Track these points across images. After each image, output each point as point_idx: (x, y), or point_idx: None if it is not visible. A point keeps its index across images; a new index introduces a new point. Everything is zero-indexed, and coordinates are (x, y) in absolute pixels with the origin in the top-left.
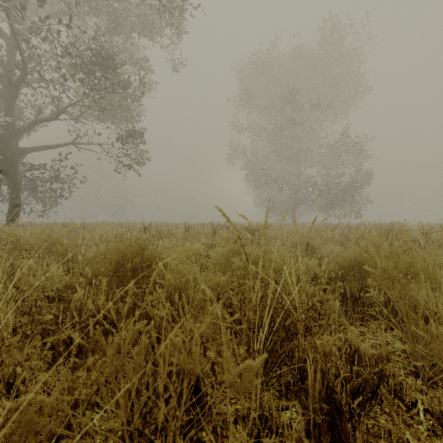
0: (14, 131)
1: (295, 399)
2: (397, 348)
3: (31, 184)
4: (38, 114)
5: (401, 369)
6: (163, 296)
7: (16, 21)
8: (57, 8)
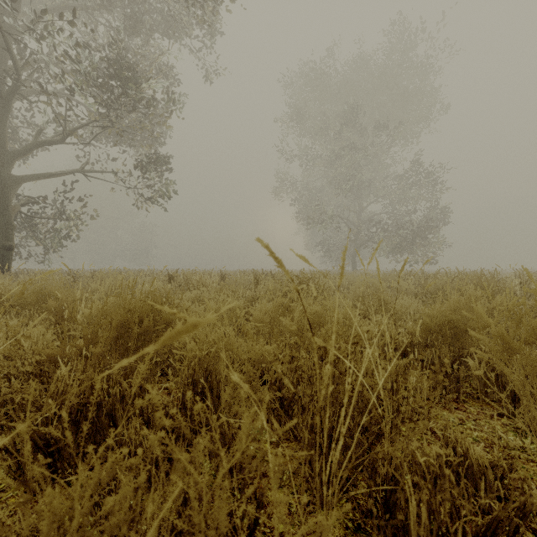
0: (5, 155)
1: (377, 535)
2: (514, 445)
3: (29, 222)
4: (36, 134)
5: (533, 486)
6: (158, 404)
7: (8, 16)
8: (61, 2)
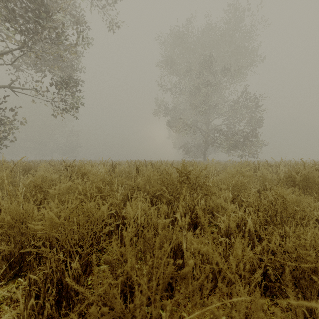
0: None
1: None
2: None
3: None
4: None
5: None
6: None
7: None
8: None
